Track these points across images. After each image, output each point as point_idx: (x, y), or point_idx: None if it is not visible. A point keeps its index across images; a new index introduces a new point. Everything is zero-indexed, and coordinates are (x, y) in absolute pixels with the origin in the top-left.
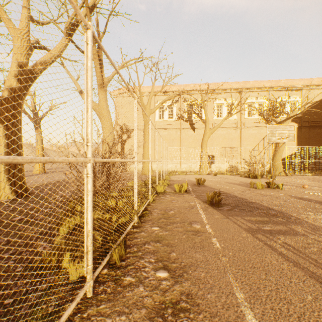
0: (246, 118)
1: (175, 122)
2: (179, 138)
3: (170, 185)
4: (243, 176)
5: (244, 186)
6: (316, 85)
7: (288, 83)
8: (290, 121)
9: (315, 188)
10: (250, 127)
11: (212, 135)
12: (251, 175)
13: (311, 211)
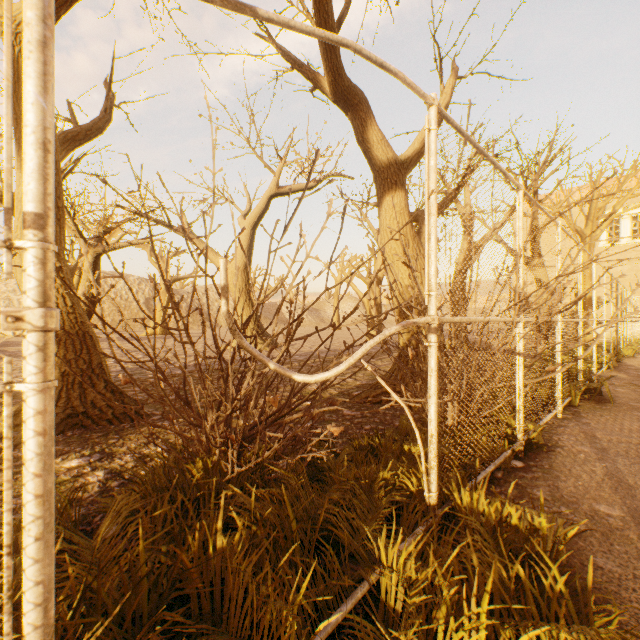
0: None
1: None
2: None
3: None
4: None
5: None
6: None
7: None
8: None
9: None
10: None
11: None
12: None
13: None
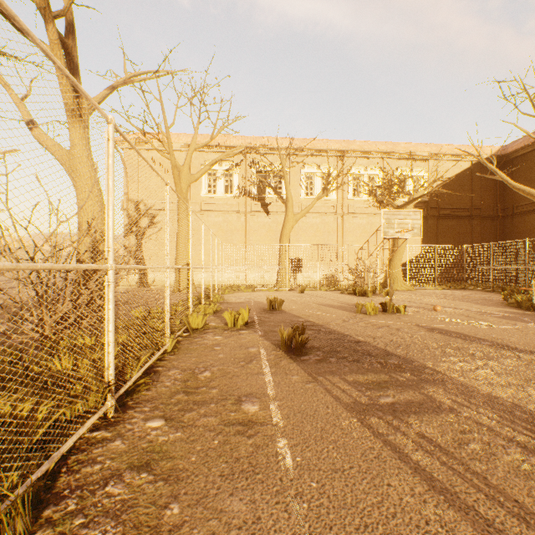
0: (351, 200)
1: (236, 200)
2: (244, 228)
3: (221, 313)
4: (346, 292)
5: (347, 310)
6: (447, 155)
7: (409, 149)
8: (413, 207)
9: (450, 310)
10: (356, 214)
11: (298, 225)
12: (358, 291)
13: (453, 355)
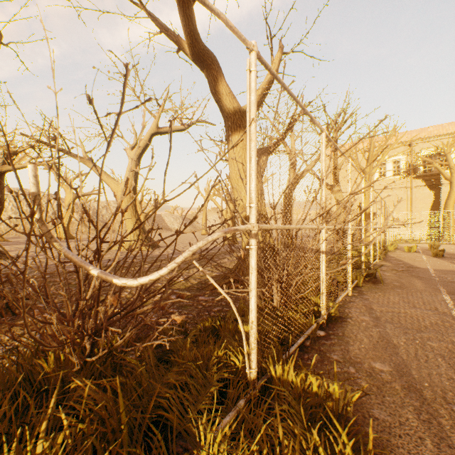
0: None
1: (402, 179)
2: (410, 199)
3: (398, 249)
4: None
5: None
6: None
7: None
8: None
9: None
10: None
11: None
12: None
13: None
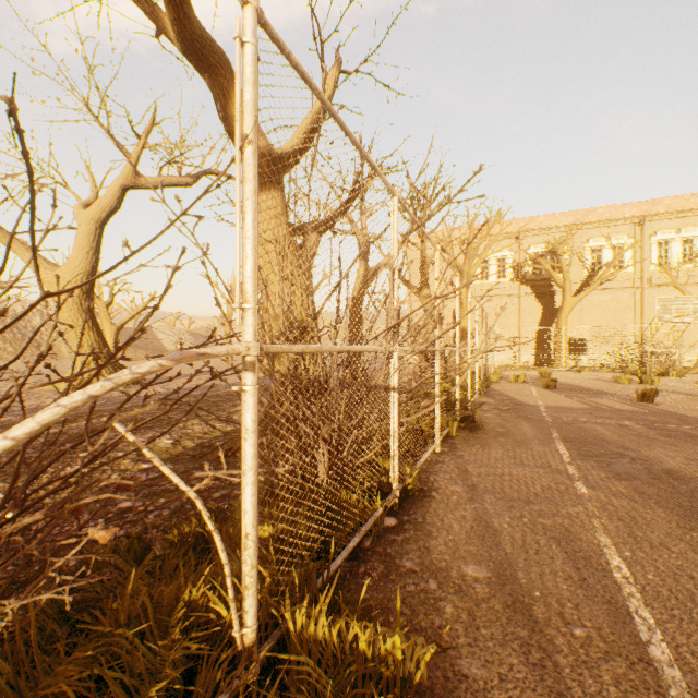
0: (655, 270)
1: (509, 284)
2: (517, 311)
3: (504, 379)
4: (629, 373)
5: (608, 382)
6: None
7: None
8: None
9: None
10: (662, 286)
11: (581, 304)
12: (639, 372)
13: None
